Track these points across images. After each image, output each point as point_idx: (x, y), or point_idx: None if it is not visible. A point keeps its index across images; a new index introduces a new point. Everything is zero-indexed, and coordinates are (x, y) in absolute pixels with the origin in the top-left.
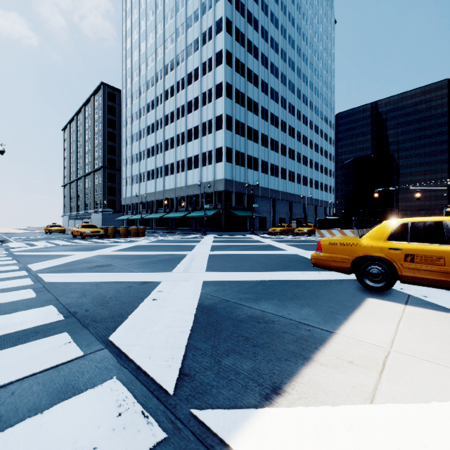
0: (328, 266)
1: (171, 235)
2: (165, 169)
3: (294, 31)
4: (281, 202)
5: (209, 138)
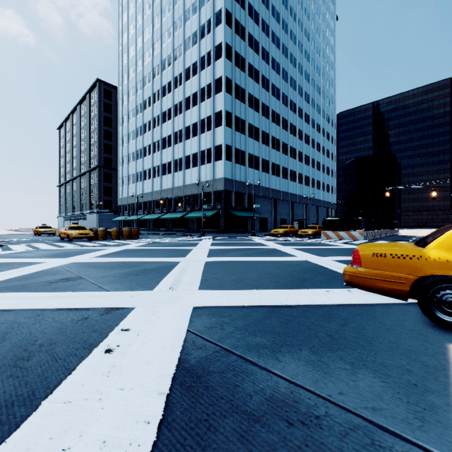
0: (372, 287)
1: (167, 237)
2: (162, 168)
3: (295, 27)
4: (283, 202)
5: (208, 136)
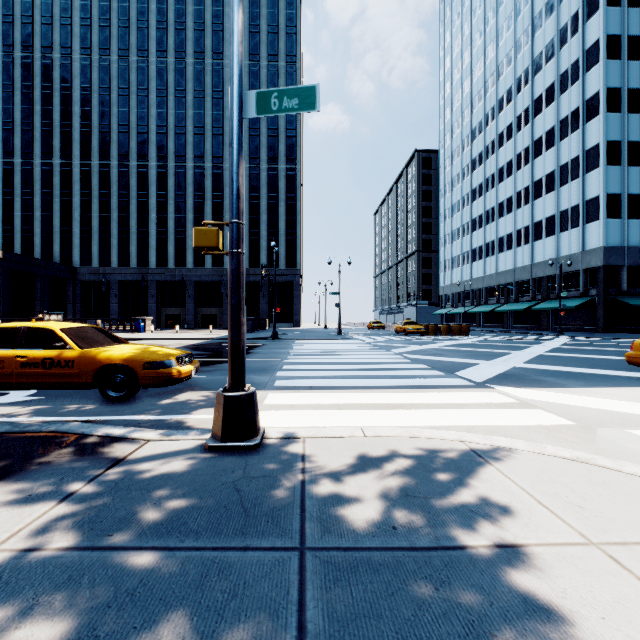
0: (637, 363)
1: (505, 335)
2: (498, 243)
3: None
4: None
5: (572, 187)
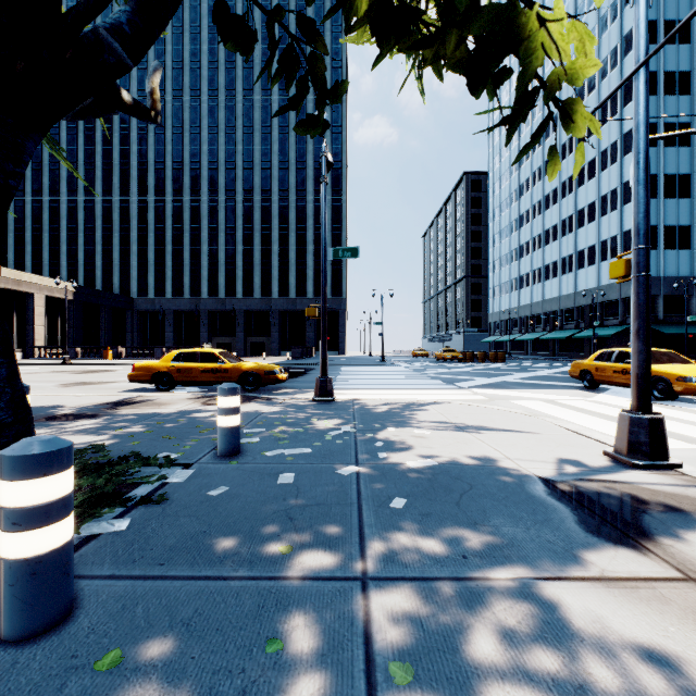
0: (572, 376)
1: (539, 362)
2: (544, 270)
3: None
4: None
5: (611, 218)
